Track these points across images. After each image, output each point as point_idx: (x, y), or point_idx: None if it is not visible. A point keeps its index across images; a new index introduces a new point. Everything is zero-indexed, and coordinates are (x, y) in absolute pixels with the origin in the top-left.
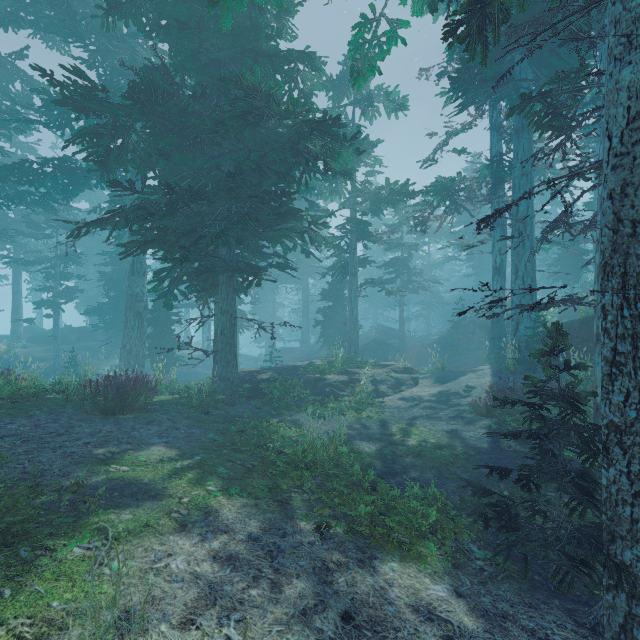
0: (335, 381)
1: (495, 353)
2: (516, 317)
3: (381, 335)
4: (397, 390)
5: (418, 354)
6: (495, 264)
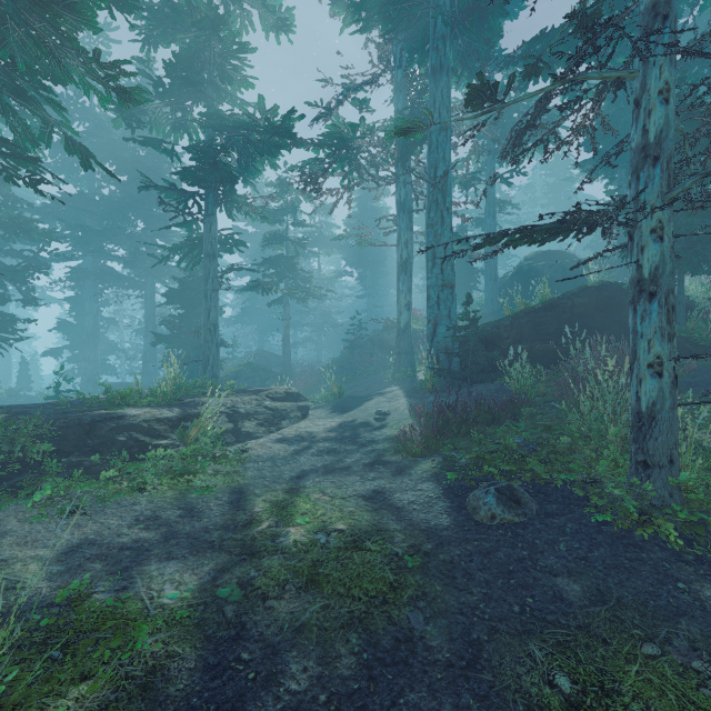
0: (147, 419)
1: (402, 372)
2: (434, 317)
3: (261, 362)
4: (274, 428)
5: (307, 381)
6: (401, 260)
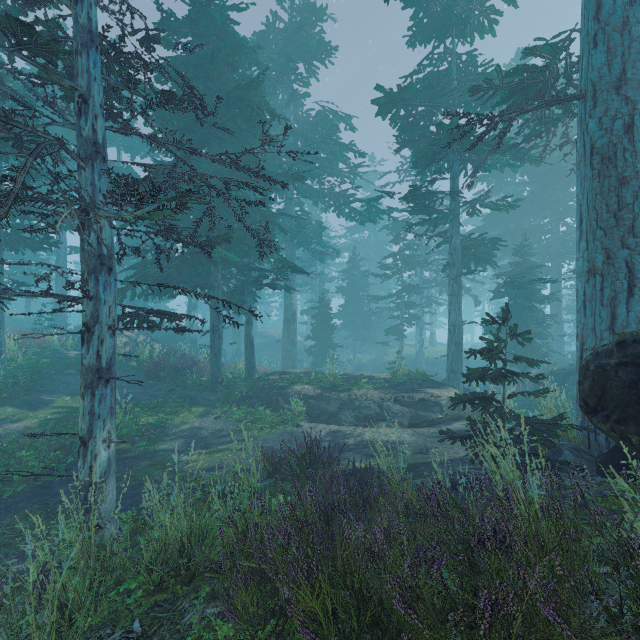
0: (294, 392)
1: None
2: (580, 330)
3: None
4: (363, 423)
5: None
6: None
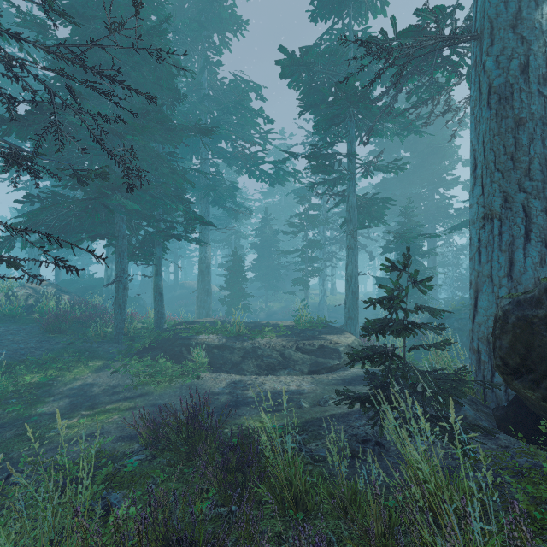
0: (198, 342)
1: None
2: (474, 277)
3: None
4: (265, 372)
5: None
6: None
